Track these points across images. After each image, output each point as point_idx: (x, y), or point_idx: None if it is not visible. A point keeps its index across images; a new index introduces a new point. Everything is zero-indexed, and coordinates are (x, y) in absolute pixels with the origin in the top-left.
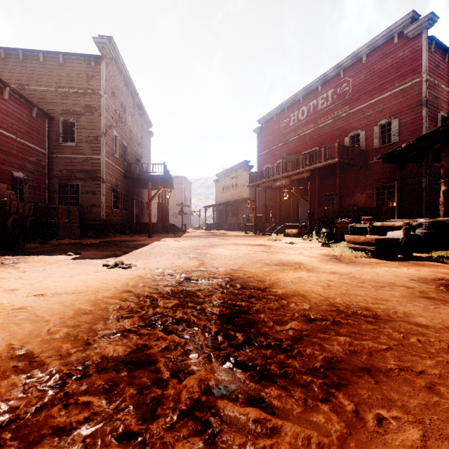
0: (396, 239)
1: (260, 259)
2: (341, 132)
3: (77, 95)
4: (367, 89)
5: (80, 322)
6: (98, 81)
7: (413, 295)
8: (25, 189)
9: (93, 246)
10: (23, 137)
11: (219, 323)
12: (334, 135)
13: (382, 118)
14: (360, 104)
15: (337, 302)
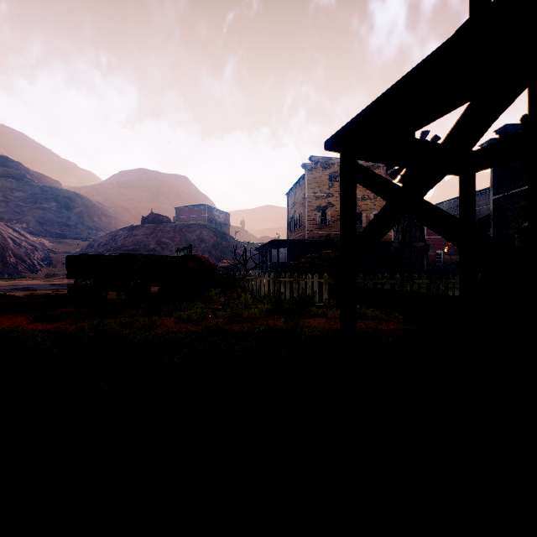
0: None
1: None
2: None
3: None
4: None
5: None
6: None
7: None
8: None
9: None
10: None
11: None
12: None
13: None
14: None
15: None
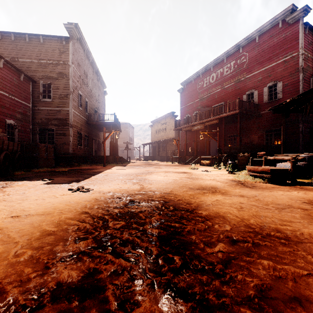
0: (286, 169)
1: (185, 184)
2: (240, 91)
3: (53, 65)
4: (259, 60)
5: (43, 243)
6: (67, 55)
7: (310, 216)
8: (15, 132)
9: (63, 173)
10: (14, 95)
11: (159, 245)
12: (236, 94)
13: (270, 81)
14: (254, 71)
15: (252, 223)
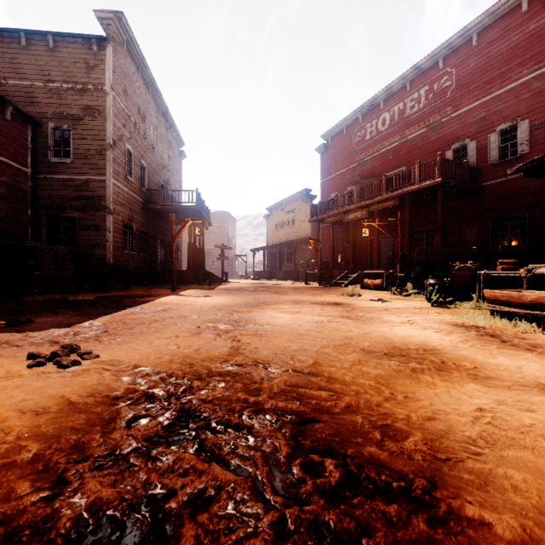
0: None
1: (348, 338)
2: (439, 144)
3: (73, 91)
4: (479, 81)
5: None
6: (102, 72)
7: None
8: None
9: (77, 305)
10: None
11: None
12: (430, 149)
13: (502, 120)
14: (468, 104)
15: None
